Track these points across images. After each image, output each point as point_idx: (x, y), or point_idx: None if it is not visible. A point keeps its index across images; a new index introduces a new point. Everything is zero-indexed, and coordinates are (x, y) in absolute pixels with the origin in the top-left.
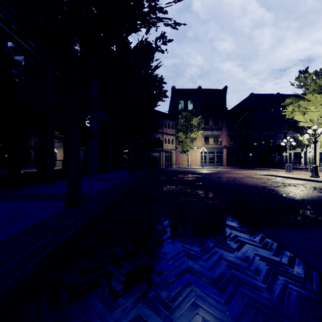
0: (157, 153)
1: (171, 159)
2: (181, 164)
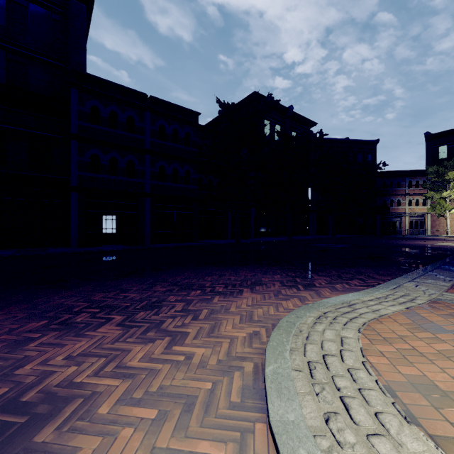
0: (396, 218)
1: (422, 225)
2: (443, 232)
